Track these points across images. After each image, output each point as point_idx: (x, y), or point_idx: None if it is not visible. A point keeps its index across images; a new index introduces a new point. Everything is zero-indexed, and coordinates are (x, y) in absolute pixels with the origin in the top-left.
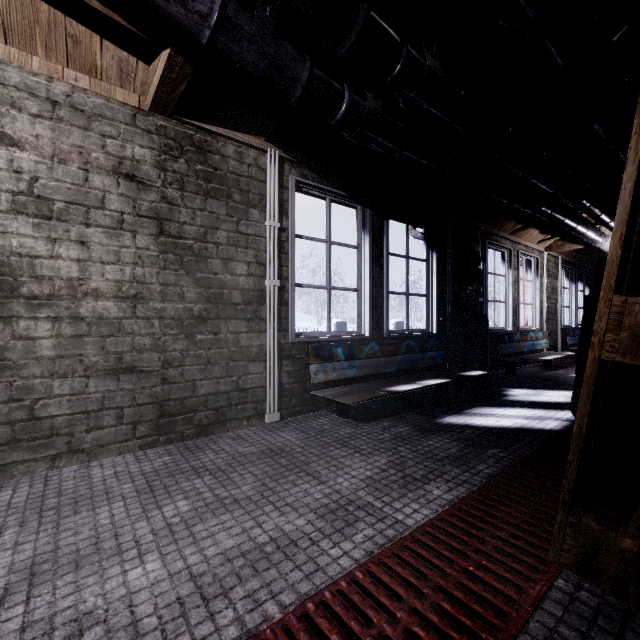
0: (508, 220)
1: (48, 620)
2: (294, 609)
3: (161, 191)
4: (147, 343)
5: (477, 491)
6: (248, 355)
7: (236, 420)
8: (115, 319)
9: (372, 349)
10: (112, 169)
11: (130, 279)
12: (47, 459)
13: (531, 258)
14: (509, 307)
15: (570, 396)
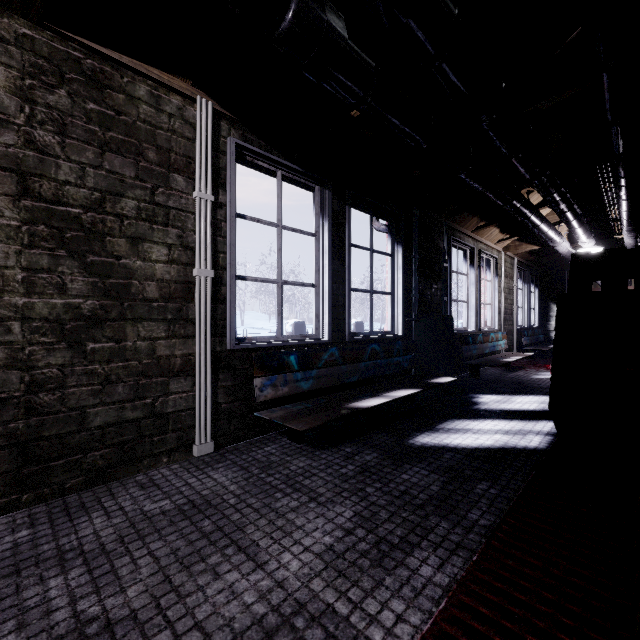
0: (472, 216)
1: None
2: None
3: (25, 131)
4: None
5: (479, 563)
6: (169, 368)
7: (151, 457)
8: None
9: (332, 356)
10: None
11: None
12: None
13: (490, 258)
14: (471, 307)
15: (540, 402)
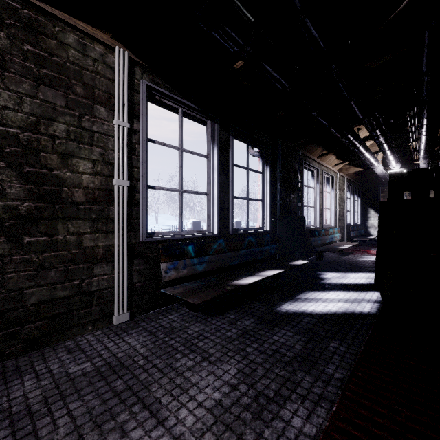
0: (318, 147)
1: None
2: None
3: None
4: None
5: (338, 413)
6: (93, 256)
7: (78, 326)
8: None
9: (220, 245)
10: None
11: None
12: None
13: (329, 176)
14: (317, 211)
15: (367, 277)
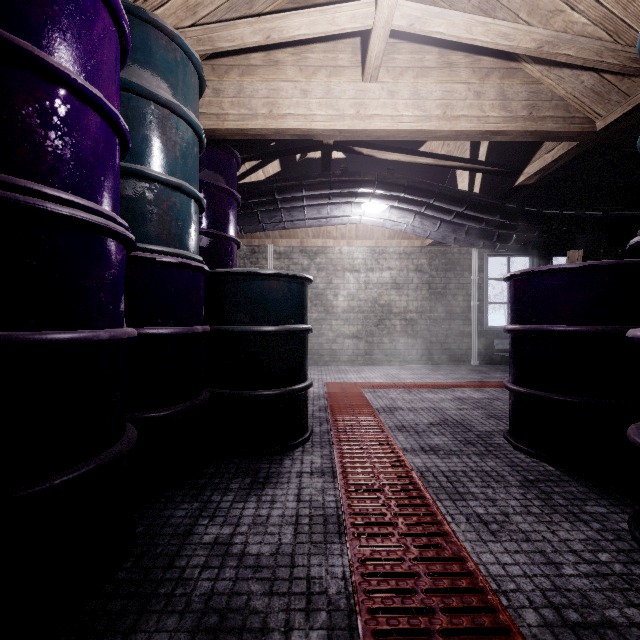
0: None
1: (422, 376)
2: (473, 381)
3: (429, 273)
4: (425, 328)
5: None
6: (463, 335)
7: (458, 361)
8: (416, 319)
9: None
10: (415, 270)
11: (420, 306)
12: (398, 362)
13: None
14: None
15: None
